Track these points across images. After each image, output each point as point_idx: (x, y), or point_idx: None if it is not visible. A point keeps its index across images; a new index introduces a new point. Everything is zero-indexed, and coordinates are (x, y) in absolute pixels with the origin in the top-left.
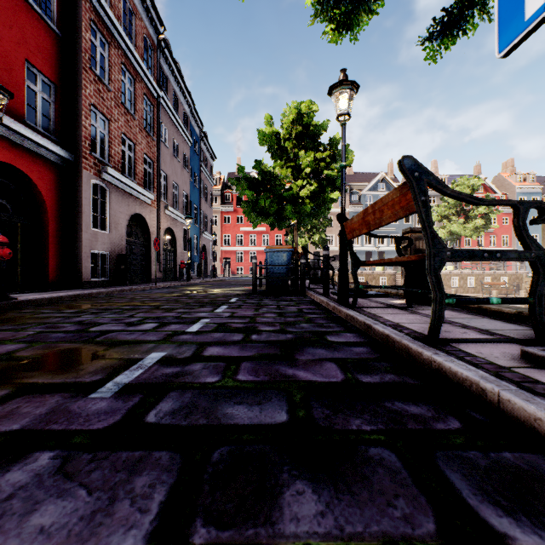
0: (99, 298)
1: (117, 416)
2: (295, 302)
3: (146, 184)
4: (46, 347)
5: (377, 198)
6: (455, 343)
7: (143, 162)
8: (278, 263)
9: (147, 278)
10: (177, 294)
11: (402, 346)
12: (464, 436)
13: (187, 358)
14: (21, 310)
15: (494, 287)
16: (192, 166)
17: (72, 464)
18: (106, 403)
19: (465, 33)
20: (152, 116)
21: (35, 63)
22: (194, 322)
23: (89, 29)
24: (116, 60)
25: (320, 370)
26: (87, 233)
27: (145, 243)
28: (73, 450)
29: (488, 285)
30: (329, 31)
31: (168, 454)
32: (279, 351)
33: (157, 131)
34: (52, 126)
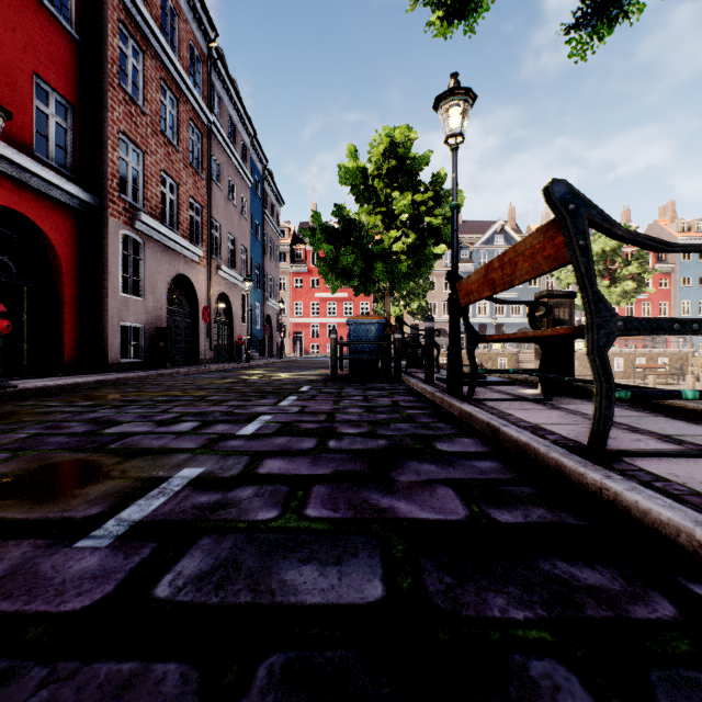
0: (127, 385)
1: (110, 585)
2: (388, 392)
3: (193, 236)
4: (36, 459)
5: (494, 254)
6: (629, 458)
7: (189, 207)
8: (365, 339)
9: (194, 358)
10: (231, 380)
11: (550, 461)
12: (689, 635)
13: (234, 477)
14: (21, 402)
15: (649, 370)
16: (253, 213)
17: (9, 691)
18: (97, 558)
19: (627, 17)
20: (200, 147)
21: (46, 77)
22: (249, 420)
23: (118, 33)
24: (153, 74)
25: (430, 500)
26: (115, 300)
27: (191, 312)
28: (20, 657)
29: (642, 368)
30: (436, 20)
31: (178, 669)
32: (368, 466)
33: (207, 167)
34: (69, 160)
